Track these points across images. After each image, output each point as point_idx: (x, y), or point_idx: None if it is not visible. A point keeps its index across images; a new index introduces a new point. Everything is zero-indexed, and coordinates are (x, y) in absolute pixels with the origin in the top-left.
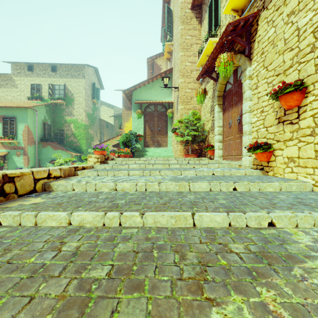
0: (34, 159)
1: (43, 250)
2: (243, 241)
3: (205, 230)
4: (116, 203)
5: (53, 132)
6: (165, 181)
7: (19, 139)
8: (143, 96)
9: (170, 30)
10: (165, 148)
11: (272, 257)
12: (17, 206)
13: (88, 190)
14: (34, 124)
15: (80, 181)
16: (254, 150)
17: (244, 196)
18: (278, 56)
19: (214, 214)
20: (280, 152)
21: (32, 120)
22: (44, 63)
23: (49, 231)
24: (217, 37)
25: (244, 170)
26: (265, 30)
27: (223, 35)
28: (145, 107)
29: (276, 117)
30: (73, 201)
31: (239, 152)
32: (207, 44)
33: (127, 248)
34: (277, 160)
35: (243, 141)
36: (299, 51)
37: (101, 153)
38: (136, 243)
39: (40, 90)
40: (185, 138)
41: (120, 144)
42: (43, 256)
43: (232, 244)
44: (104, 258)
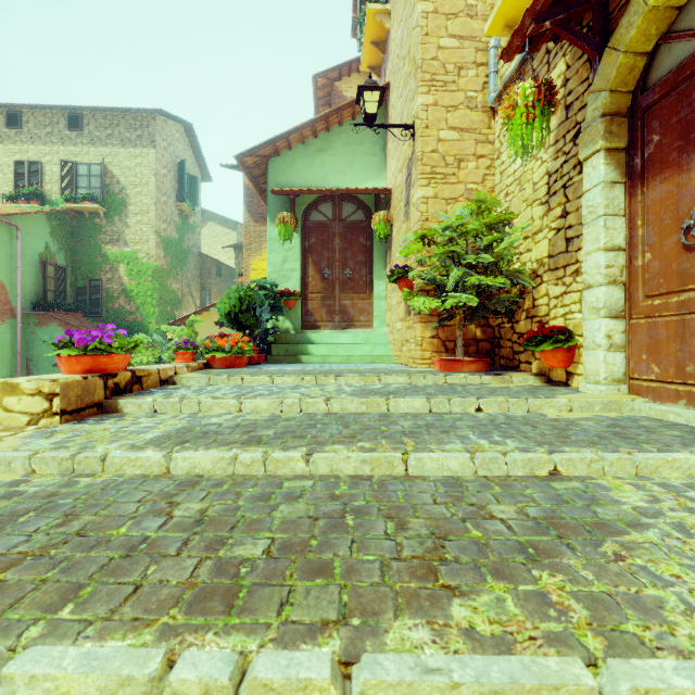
0: (11, 357)
1: None
2: None
3: None
4: None
5: (73, 286)
6: None
7: None
8: (299, 174)
9: None
10: (365, 332)
11: None
12: None
13: None
14: (12, 264)
15: None
16: None
17: None
18: None
19: None
20: None
21: (6, 253)
22: (50, 108)
23: None
24: None
25: None
26: None
27: None
28: (307, 208)
29: None
30: None
31: None
32: None
33: None
34: None
35: None
36: None
37: (90, 367)
38: None
39: (39, 177)
40: (450, 299)
41: (222, 320)
42: None
43: None
44: None
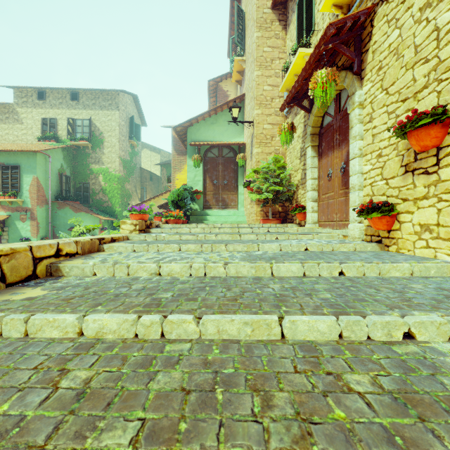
0: (45, 225)
1: (28, 386)
2: (367, 368)
3: (301, 345)
4: (158, 298)
5: (74, 187)
6: (235, 260)
7: (25, 197)
8: (202, 134)
9: (241, 39)
10: (233, 210)
11: (422, 402)
12: (0, 304)
13: (116, 274)
14: (46, 175)
15: (106, 260)
16: (367, 214)
17: (357, 285)
18: (406, 72)
19: (316, 319)
20: (408, 217)
21: (43, 170)
22: (61, 89)
23: (46, 348)
24: (310, 48)
25: (352, 243)
26: (384, 34)
27: (321, 42)
28: (206, 151)
29: (401, 164)
30: (90, 295)
31: (344, 216)
32: (296, 58)
33: (171, 383)
34: (402, 229)
35: (350, 200)
36: (439, 63)
37: (141, 218)
38: (188, 372)
39: (55, 127)
40: (263, 195)
41: (170, 204)
42: (25, 400)
43: (350, 375)
44: (130, 404)
